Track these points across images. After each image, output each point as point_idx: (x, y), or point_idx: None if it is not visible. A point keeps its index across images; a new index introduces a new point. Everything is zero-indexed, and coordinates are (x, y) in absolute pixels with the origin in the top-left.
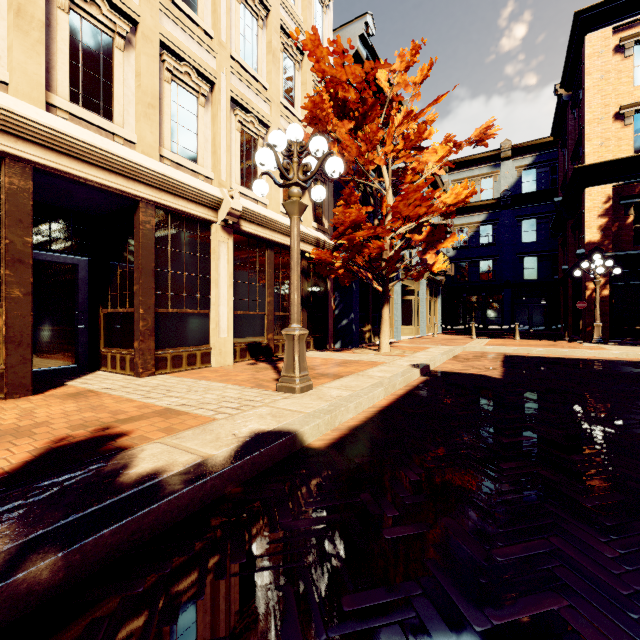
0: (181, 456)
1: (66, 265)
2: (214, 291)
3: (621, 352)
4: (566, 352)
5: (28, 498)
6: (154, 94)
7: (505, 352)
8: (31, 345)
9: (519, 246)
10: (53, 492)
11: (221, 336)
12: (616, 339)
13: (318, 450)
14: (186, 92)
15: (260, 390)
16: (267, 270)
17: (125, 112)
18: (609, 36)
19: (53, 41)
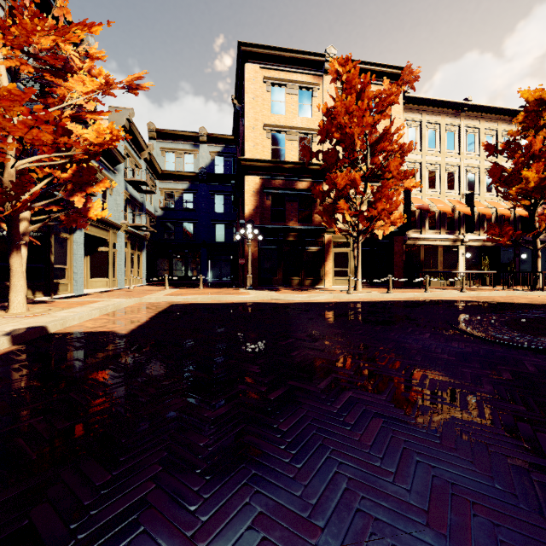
0: None
1: None
2: None
3: (254, 296)
4: (221, 298)
5: None
6: None
7: (177, 301)
8: None
9: (213, 214)
10: None
11: None
12: (262, 286)
13: None
14: None
15: None
16: None
17: None
18: (258, 71)
19: None
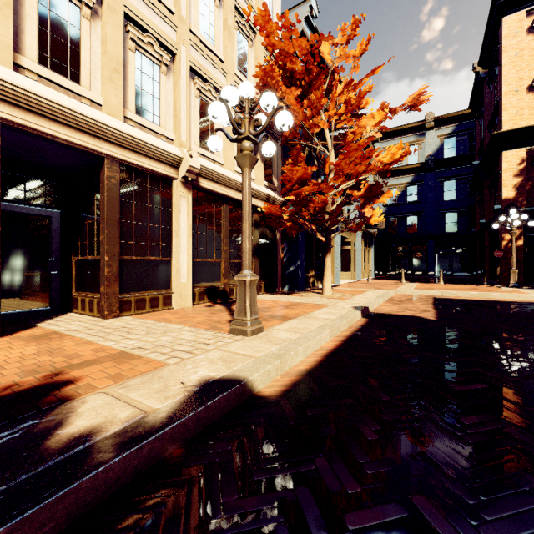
0: (122, 410)
1: (40, 217)
2: (175, 241)
3: None
4: (488, 295)
5: None
6: (119, 60)
7: (433, 295)
8: None
9: (441, 203)
10: None
11: (181, 281)
12: (529, 283)
13: (268, 399)
14: (149, 61)
15: (214, 332)
16: (223, 222)
17: (92, 76)
18: (523, 18)
19: (22, 7)
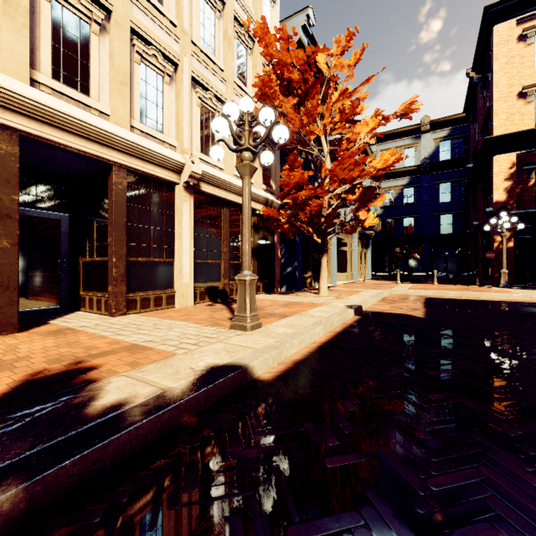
0: (143, 388)
1: (50, 220)
2: (177, 243)
3: (525, 295)
4: (478, 295)
5: (0, 429)
6: (125, 73)
7: (426, 295)
8: (17, 289)
9: (436, 205)
10: (24, 423)
11: (183, 281)
12: (519, 284)
13: (266, 382)
14: (153, 72)
15: (216, 328)
16: (223, 225)
17: (100, 88)
18: (514, 27)
19: (37, 26)
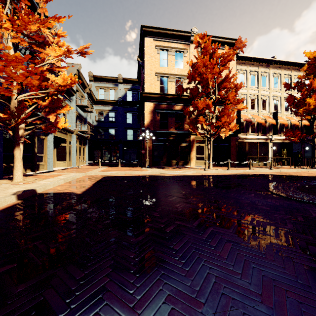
0: None
1: None
2: None
3: (151, 171)
4: (132, 173)
5: None
6: None
7: (106, 174)
8: None
9: (125, 124)
10: None
11: None
12: (154, 166)
13: None
14: None
15: None
16: None
17: None
18: (152, 42)
19: None
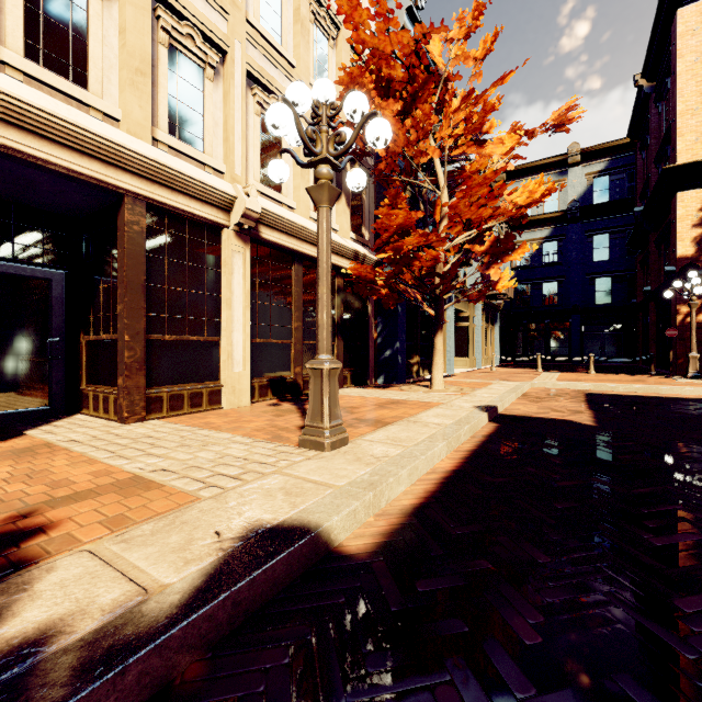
0: (109, 588)
1: (35, 280)
2: (225, 313)
3: None
4: (661, 390)
5: None
6: (144, 57)
7: (584, 389)
8: None
9: (589, 265)
10: None
11: (235, 370)
12: None
13: (354, 560)
14: (189, 61)
15: (276, 445)
16: (294, 289)
17: (105, 79)
18: None
19: None
